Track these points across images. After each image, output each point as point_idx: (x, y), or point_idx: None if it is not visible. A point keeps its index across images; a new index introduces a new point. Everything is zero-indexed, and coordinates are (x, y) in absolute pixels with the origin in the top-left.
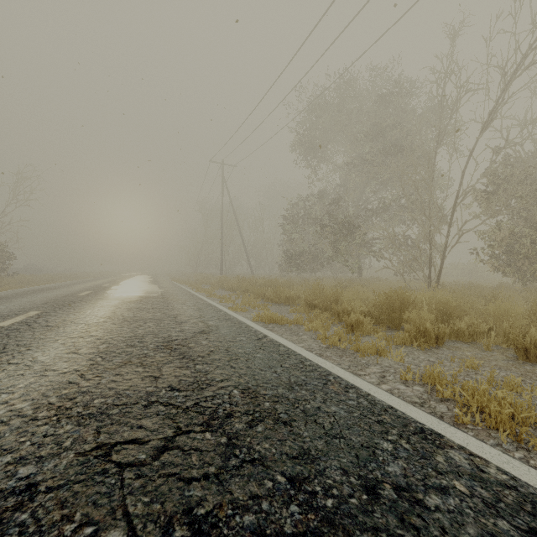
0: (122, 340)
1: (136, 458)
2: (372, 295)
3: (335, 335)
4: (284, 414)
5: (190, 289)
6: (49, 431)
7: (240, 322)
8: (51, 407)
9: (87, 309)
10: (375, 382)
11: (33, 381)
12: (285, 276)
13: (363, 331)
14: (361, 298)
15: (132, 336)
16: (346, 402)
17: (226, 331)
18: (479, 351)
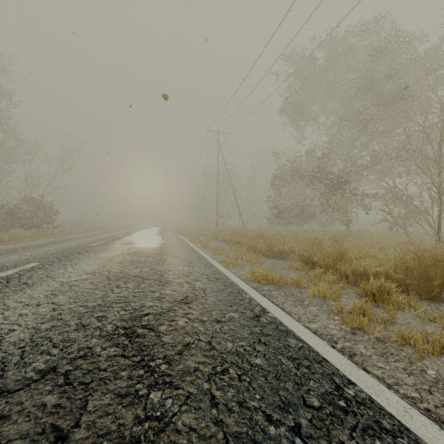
0: (80, 312)
1: None
2: (378, 252)
3: (357, 310)
4: None
5: (188, 240)
6: None
7: (231, 284)
8: None
9: (83, 261)
10: None
11: None
12: (273, 229)
13: (392, 304)
14: (368, 255)
15: (97, 304)
16: None
17: (214, 300)
18: None
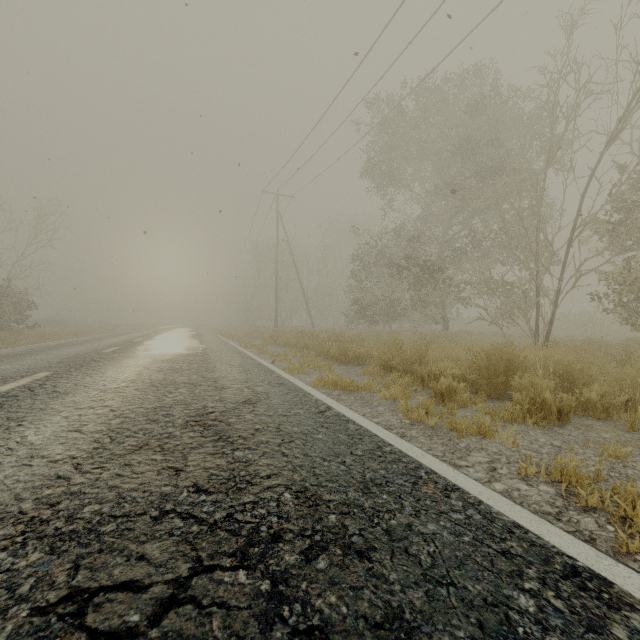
0: (143, 412)
1: (123, 621)
2: (464, 354)
3: (420, 406)
4: (357, 537)
5: (237, 344)
6: (5, 563)
7: (297, 388)
8: (21, 518)
9: (109, 369)
10: (483, 478)
11: (10, 474)
12: (353, 329)
13: (457, 402)
14: (450, 357)
15: (156, 406)
16: (448, 515)
17: (279, 401)
18: (620, 432)
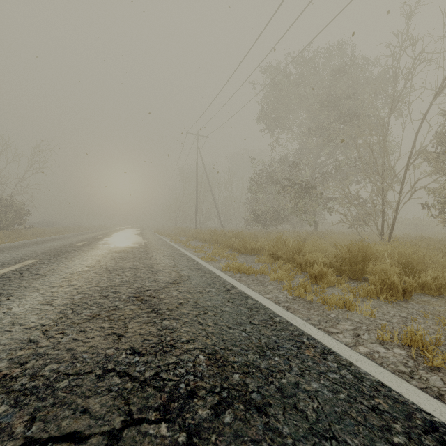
0: (98, 290)
1: None
2: (330, 247)
3: (300, 286)
4: (256, 394)
5: (169, 240)
6: None
7: (210, 272)
8: None
9: (77, 258)
10: (350, 342)
11: None
12: (250, 229)
13: (327, 282)
14: (321, 249)
15: (108, 285)
16: (327, 375)
17: (197, 282)
18: None
